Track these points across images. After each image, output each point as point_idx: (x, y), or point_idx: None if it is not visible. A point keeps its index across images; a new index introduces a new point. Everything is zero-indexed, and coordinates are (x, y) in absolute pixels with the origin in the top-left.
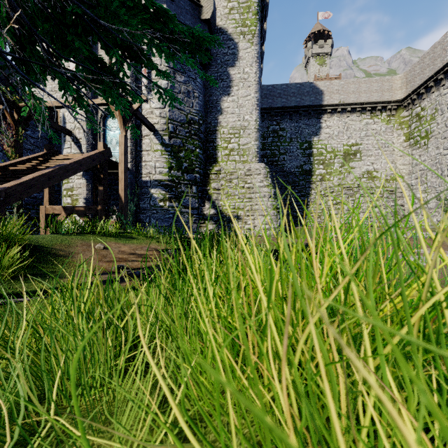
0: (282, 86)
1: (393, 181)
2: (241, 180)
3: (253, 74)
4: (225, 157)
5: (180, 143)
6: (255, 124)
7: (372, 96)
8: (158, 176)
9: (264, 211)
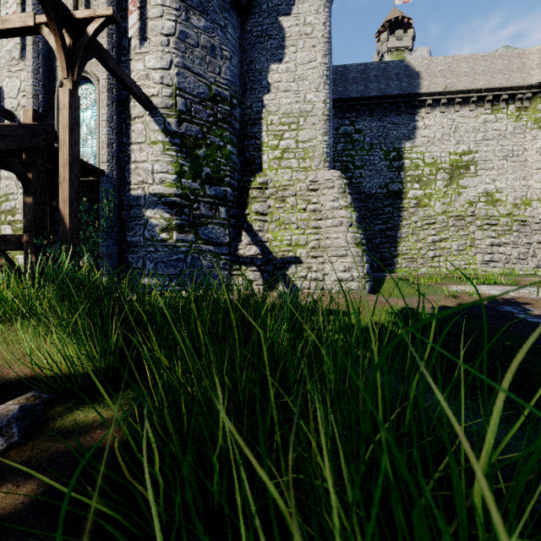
0: (358, 67)
1: (526, 207)
2: (300, 199)
3: (320, 26)
4: (275, 163)
5: (199, 133)
6: (323, 107)
7: (494, 80)
8: (158, 186)
9: (342, 248)
